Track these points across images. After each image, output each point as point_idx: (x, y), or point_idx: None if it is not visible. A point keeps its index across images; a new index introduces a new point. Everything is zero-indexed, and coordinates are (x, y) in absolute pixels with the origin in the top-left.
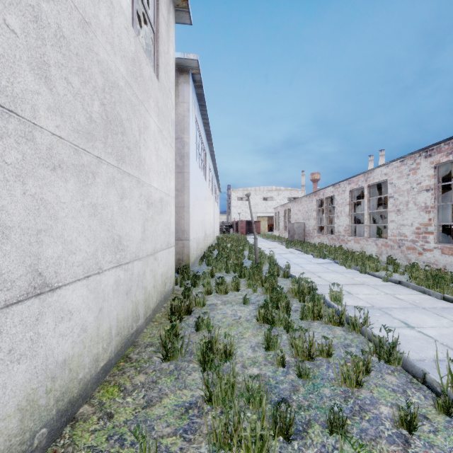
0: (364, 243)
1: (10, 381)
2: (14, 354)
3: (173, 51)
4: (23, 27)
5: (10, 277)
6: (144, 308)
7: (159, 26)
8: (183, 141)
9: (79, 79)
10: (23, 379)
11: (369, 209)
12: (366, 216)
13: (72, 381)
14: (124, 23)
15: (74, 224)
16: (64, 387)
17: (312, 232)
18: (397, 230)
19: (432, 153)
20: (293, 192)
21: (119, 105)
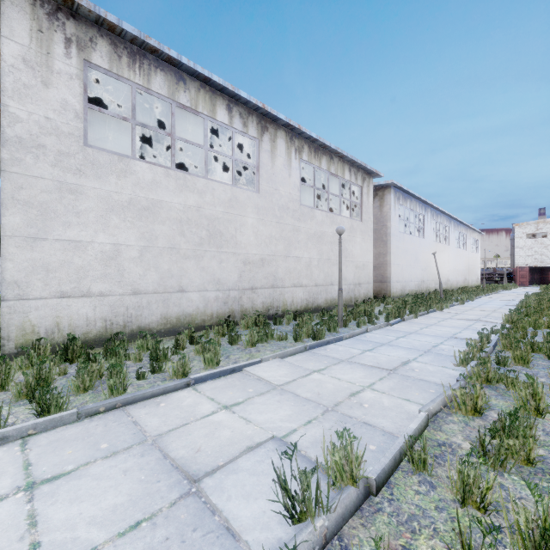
0: None
1: (329, 296)
2: (329, 292)
3: (372, 198)
4: (330, 246)
5: (329, 281)
6: (354, 301)
7: (362, 201)
8: (387, 227)
9: (337, 247)
10: (330, 297)
11: None
12: None
13: (336, 303)
14: (347, 221)
15: (336, 274)
16: (335, 303)
17: None
18: None
19: None
20: None
21: (346, 244)
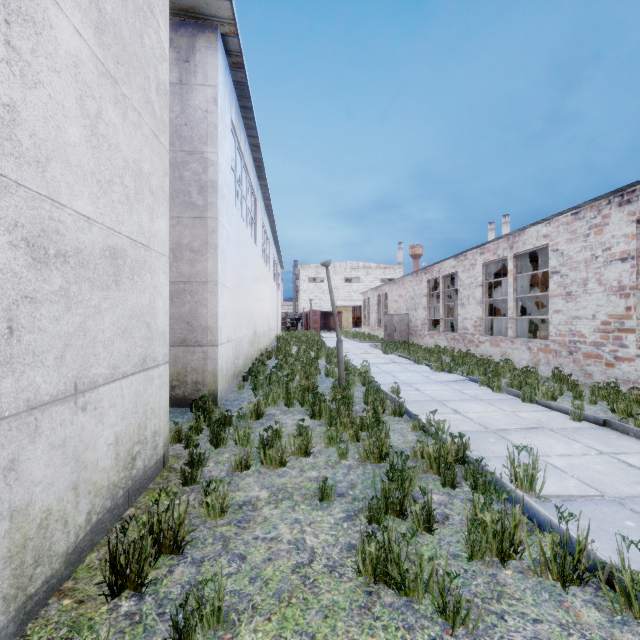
0: (507, 346)
1: None
2: None
3: None
4: None
5: None
6: (12, 577)
7: None
8: (205, 159)
9: None
10: None
11: (515, 293)
12: (511, 304)
13: None
14: None
15: None
16: None
17: (421, 329)
18: (566, 326)
19: (633, 197)
20: (388, 270)
21: None
